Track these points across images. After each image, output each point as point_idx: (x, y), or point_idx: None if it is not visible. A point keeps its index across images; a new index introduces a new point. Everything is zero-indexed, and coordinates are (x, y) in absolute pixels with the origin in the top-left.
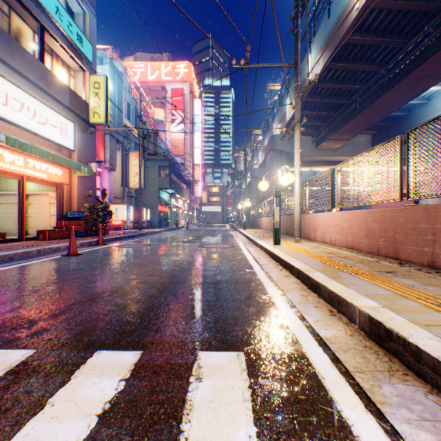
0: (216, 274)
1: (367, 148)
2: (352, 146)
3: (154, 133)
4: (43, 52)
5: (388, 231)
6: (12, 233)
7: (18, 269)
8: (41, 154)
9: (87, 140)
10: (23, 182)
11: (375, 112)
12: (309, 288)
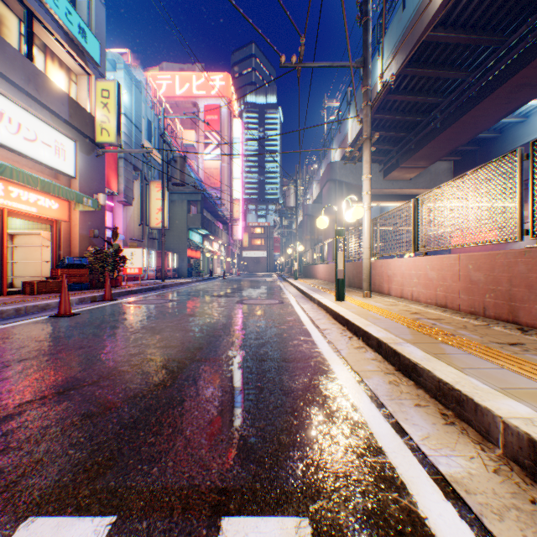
0: (258, 345)
1: (448, 178)
2: (429, 176)
3: (180, 157)
4: (31, 46)
5: (501, 283)
6: None
7: None
8: (26, 180)
9: (92, 164)
10: (3, 218)
11: (461, 132)
12: (399, 370)
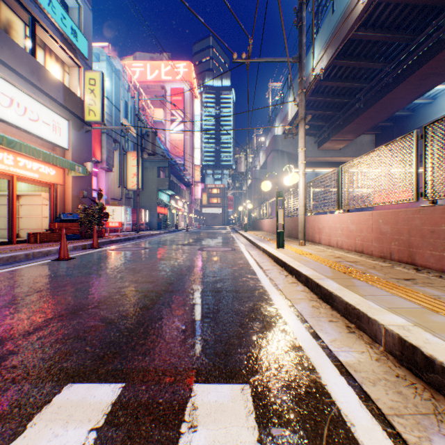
0: (216, 281)
1: (370, 149)
2: (355, 146)
3: (152, 132)
4: (35, 46)
5: (402, 233)
6: (3, 236)
7: (1, 276)
8: (31, 152)
9: (82, 138)
10: (13, 182)
11: (380, 111)
12: (320, 298)
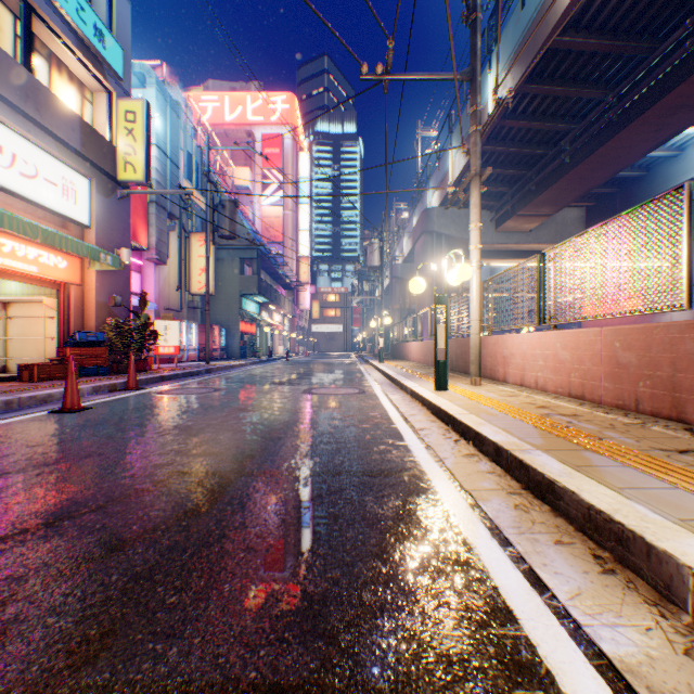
0: (331, 452)
1: (578, 230)
2: (554, 227)
3: (230, 201)
4: (30, 52)
5: (661, 366)
6: None
7: None
8: (22, 229)
9: (113, 209)
10: None
11: (596, 169)
12: (527, 488)
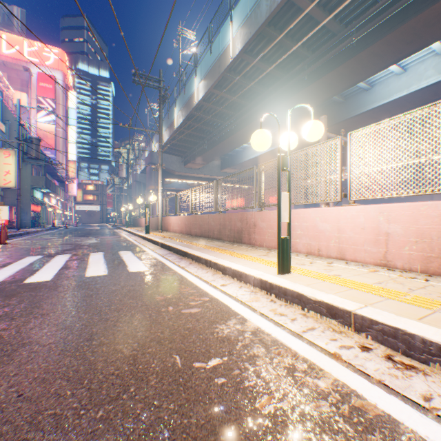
0: (116, 244)
1: (218, 171)
2: (209, 168)
3: (37, 139)
4: None
5: (189, 224)
6: None
7: None
8: None
9: None
10: None
11: (216, 153)
12: (154, 243)
